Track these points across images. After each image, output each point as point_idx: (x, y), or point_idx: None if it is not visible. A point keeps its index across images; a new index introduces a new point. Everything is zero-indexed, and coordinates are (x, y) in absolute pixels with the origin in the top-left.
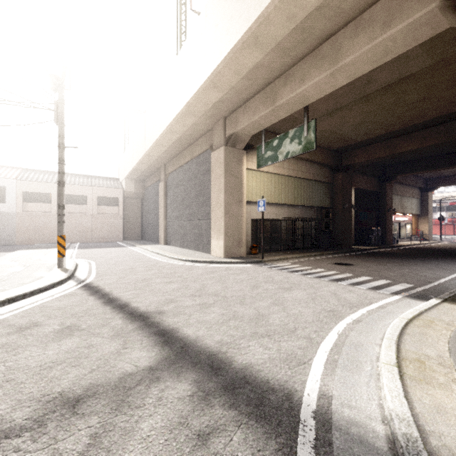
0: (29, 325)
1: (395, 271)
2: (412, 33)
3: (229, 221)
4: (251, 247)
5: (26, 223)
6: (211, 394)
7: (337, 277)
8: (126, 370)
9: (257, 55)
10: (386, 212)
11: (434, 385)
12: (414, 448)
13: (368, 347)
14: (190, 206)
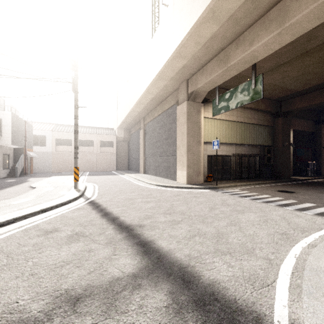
0: (52, 230)
1: None
2: None
3: (190, 156)
4: (207, 176)
5: (57, 159)
6: (184, 307)
7: (282, 203)
8: (115, 274)
9: (214, 27)
10: (321, 149)
11: None
12: None
13: None
14: (161, 146)
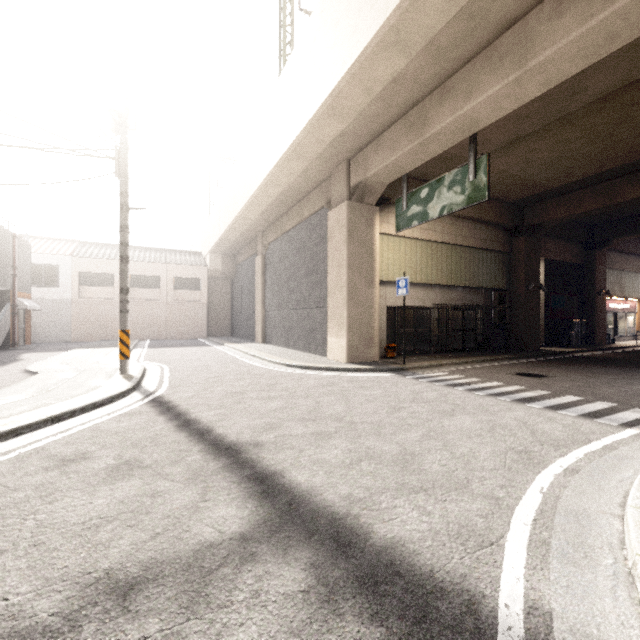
0: (75, 456)
1: (620, 388)
2: None
3: (354, 309)
4: (386, 348)
5: (83, 313)
6: (338, 591)
7: (524, 396)
8: (205, 537)
9: (398, 61)
10: (595, 296)
11: None
12: None
13: (599, 519)
14: (298, 289)
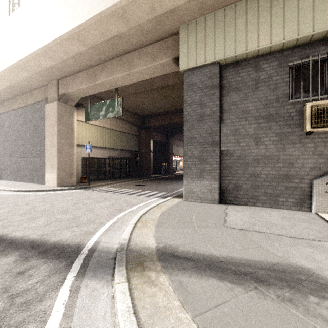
0: None
1: (164, 187)
2: (164, 68)
3: (61, 158)
4: (81, 178)
5: None
6: (30, 257)
7: (133, 192)
8: None
9: (81, 47)
10: (169, 155)
11: (145, 227)
12: (123, 246)
13: (129, 221)
14: (25, 146)
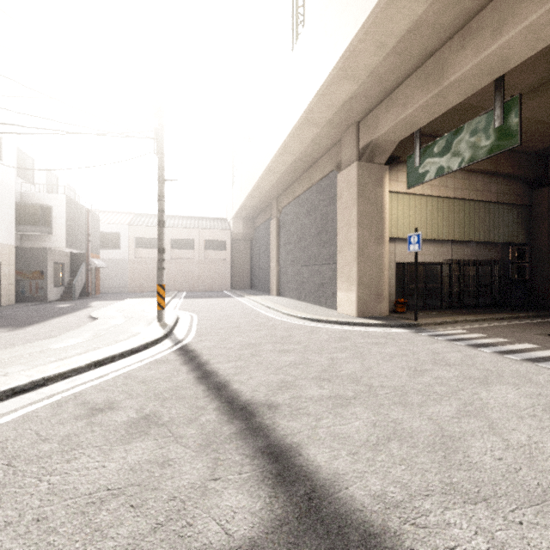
0: (104, 405)
1: None
2: None
3: (363, 265)
4: (395, 303)
5: (137, 270)
6: None
7: None
8: (210, 540)
9: (416, 7)
10: None
11: None
12: None
13: None
14: (309, 248)
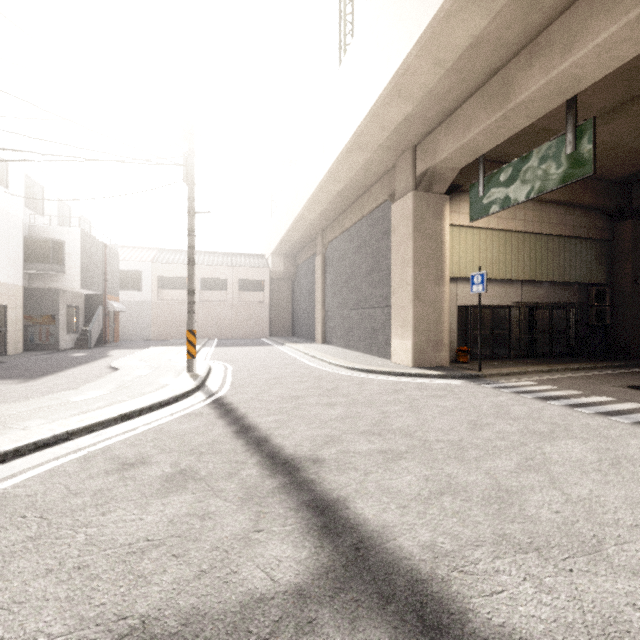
0: (135, 460)
1: None
2: None
3: (420, 309)
4: (457, 351)
5: (161, 314)
6: None
7: None
8: (255, 585)
9: (477, 21)
10: None
11: None
12: None
13: None
14: (359, 289)
